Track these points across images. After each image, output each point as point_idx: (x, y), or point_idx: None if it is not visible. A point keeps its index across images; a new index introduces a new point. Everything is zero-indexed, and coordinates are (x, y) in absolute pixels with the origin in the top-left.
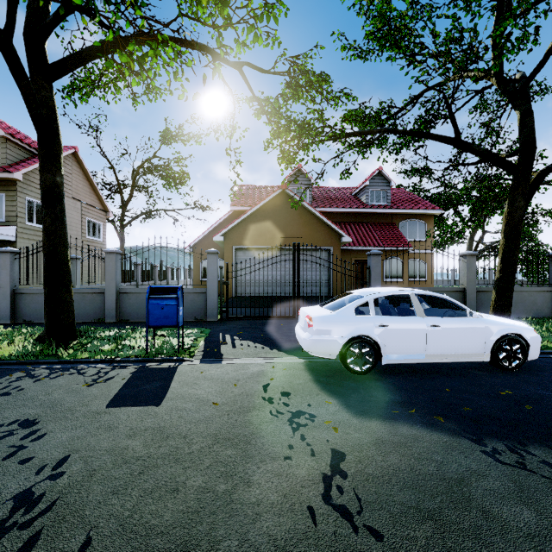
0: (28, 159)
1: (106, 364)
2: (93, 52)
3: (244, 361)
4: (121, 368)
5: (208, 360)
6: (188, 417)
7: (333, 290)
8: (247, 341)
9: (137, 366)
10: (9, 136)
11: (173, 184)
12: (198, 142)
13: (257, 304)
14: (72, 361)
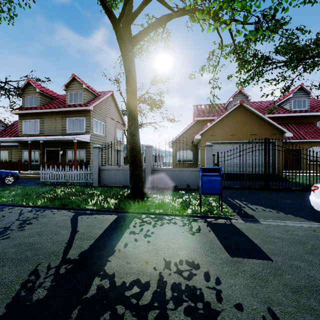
0: (94, 99)
1: (180, 217)
2: (154, 25)
3: (278, 223)
4: (194, 221)
5: (247, 219)
6: (318, 277)
7: (277, 170)
8: (257, 206)
9: (203, 221)
10: (87, 88)
11: (156, 107)
12: (191, 78)
13: (225, 178)
14: (158, 213)
